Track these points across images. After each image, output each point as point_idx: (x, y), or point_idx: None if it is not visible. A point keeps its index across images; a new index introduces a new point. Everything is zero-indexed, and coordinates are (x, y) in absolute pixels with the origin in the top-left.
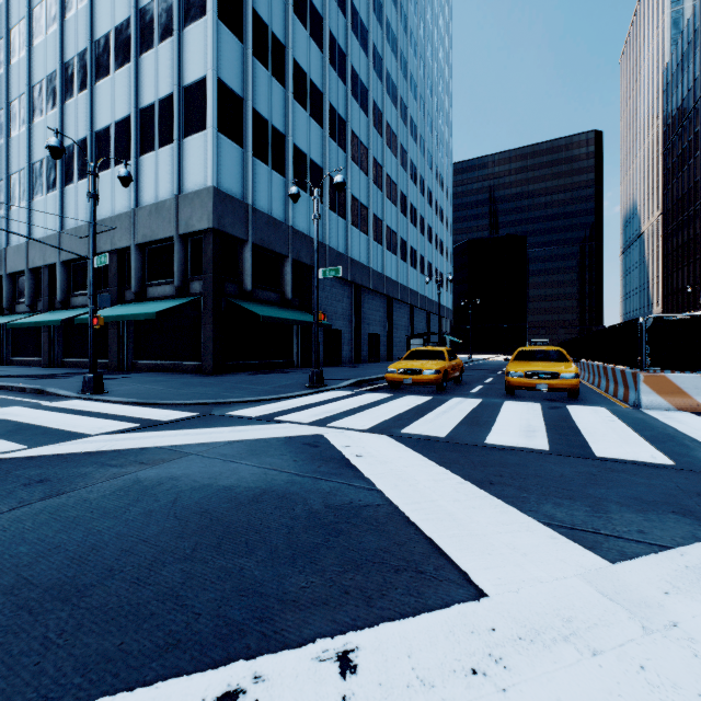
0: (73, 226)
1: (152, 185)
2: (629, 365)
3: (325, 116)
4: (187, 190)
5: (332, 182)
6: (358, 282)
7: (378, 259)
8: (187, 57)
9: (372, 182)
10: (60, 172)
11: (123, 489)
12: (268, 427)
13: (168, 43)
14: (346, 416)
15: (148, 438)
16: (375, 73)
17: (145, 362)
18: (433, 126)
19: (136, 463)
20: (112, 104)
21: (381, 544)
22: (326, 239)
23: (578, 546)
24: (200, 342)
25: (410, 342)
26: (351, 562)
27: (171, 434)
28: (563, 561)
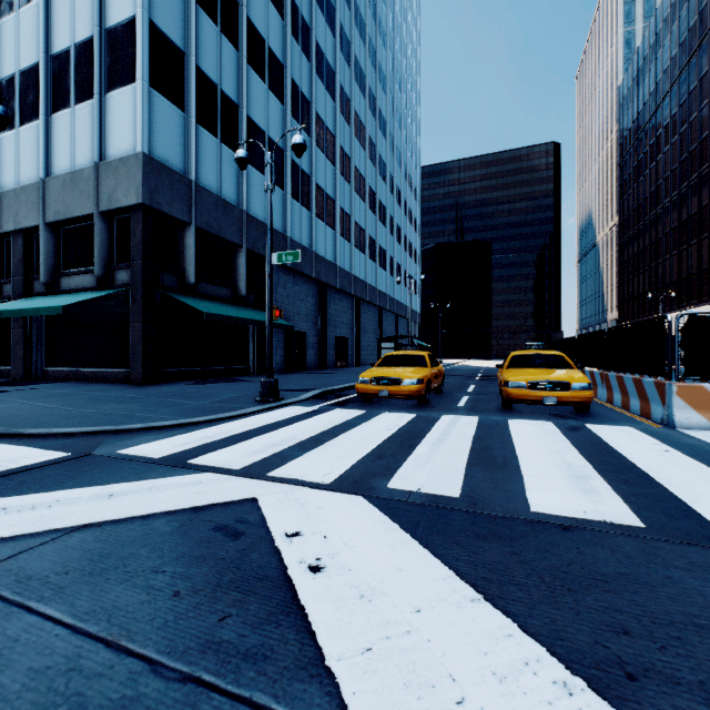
0: None
1: (67, 150)
2: (647, 372)
3: (287, 92)
4: (111, 156)
5: (294, 167)
6: (324, 280)
7: (345, 256)
8: None
9: (339, 173)
10: None
11: None
12: (167, 484)
13: None
14: (302, 453)
15: None
16: (342, 56)
17: (59, 369)
18: (402, 123)
19: None
20: (16, 49)
21: None
22: (288, 230)
23: None
24: (129, 344)
25: (380, 346)
26: None
27: None
28: None
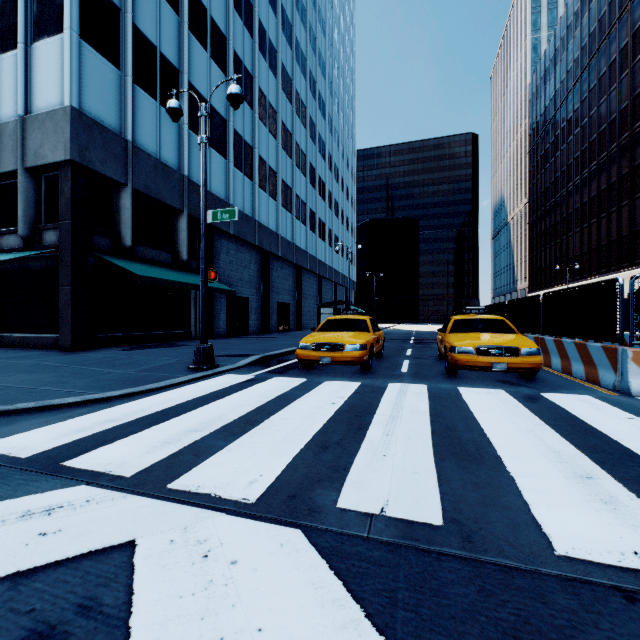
0: None
1: None
2: (592, 337)
3: (229, 63)
4: (38, 110)
5: (237, 137)
6: (266, 248)
7: (287, 226)
8: None
9: (281, 147)
10: None
11: None
12: (4, 514)
13: None
14: (226, 442)
15: None
16: (284, 37)
17: None
18: (339, 107)
19: None
20: None
21: None
22: (231, 198)
23: None
24: (58, 308)
25: (320, 311)
26: None
27: None
28: None
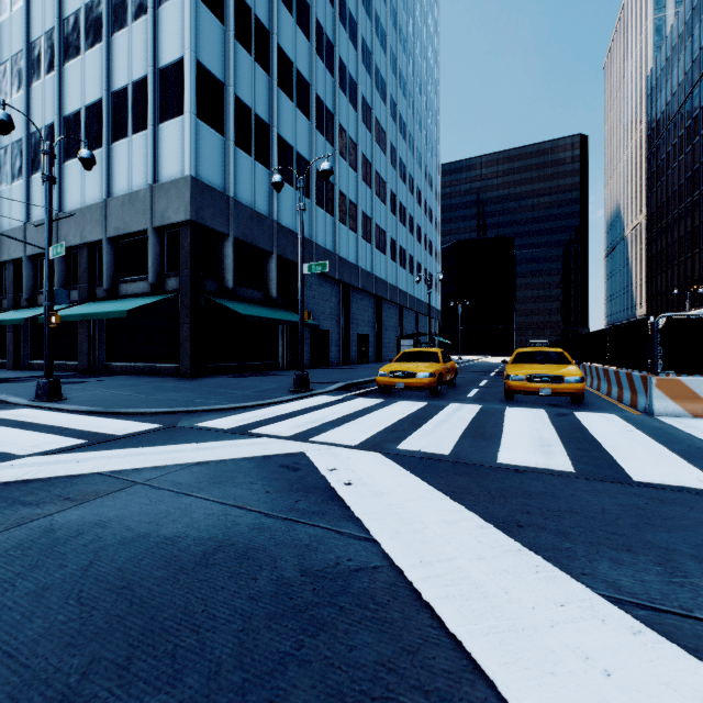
0: (40, 218)
1: (125, 174)
2: (636, 367)
3: (312, 108)
4: (163, 179)
5: (319, 177)
6: (347, 281)
7: (367, 257)
8: (163, 37)
9: (361, 178)
10: (26, 160)
11: (22, 544)
12: (241, 443)
13: (142, 21)
14: (333, 427)
15: (89, 460)
16: (363, 67)
17: (118, 364)
18: (422, 125)
19: (59, 500)
20: (82, 87)
21: (383, 653)
22: (314, 236)
23: (679, 649)
24: (178, 342)
25: (400, 343)
26: (335, 699)
27: (120, 454)
28: (671, 687)
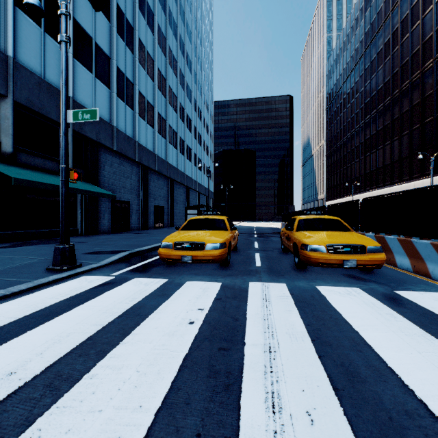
0: None
1: None
2: (418, 234)
3: (113, 13)
4: None
5: (120, 73)
6: (145, 163)
7: (162, 148)
8: None
9: (158, 88)
10: None
11: None
12: None
13: None
14: None
15: None
16: (159, 4)
17: None
18: (202, 66)
19: None
20: None
21: None
22: (114, 121)
23: None
24: None
25: (187, 212)
26: None
27: None
28: None
